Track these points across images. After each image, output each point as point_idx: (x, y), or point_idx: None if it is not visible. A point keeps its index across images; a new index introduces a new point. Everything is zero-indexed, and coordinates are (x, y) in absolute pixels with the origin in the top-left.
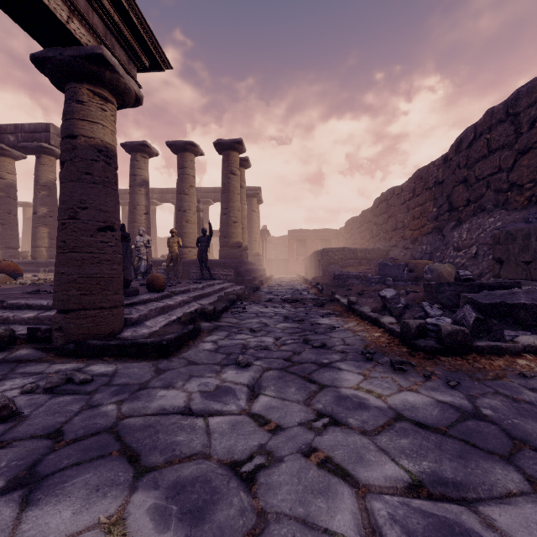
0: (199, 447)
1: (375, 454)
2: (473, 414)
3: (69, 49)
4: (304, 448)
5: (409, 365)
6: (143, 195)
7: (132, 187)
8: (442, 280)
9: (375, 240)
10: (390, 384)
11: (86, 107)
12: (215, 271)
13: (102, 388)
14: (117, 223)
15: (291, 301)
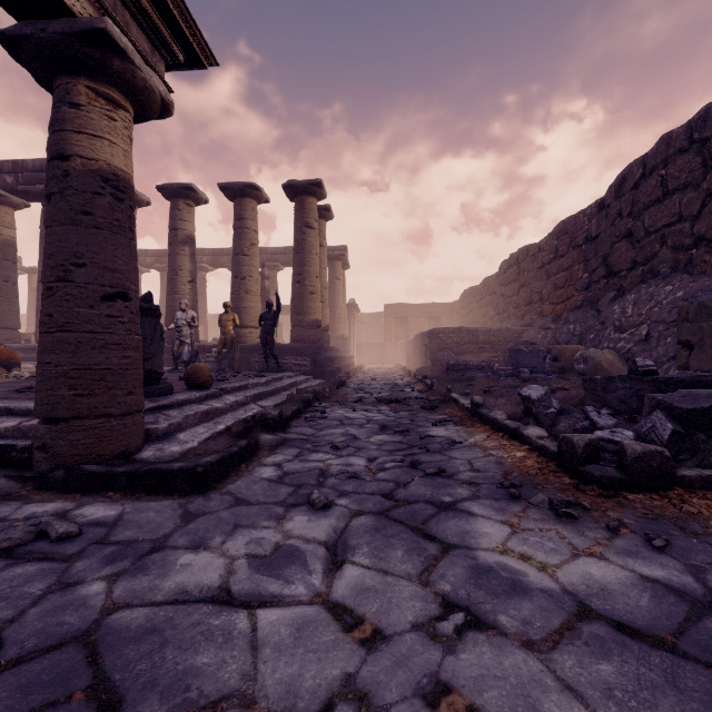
0: (234, 680)
1: (558, 699)
2: (708, 603)
3: (55, 23)
4: (427, 684)
5: (579, 508)
6: (188, 257)
7: (172, 245)
8: (601, 372)
9: (502, 317)
10: (556, 543)
11: (84, 114)
12: (284, 359)
13: (92, 548)
14: (134, 289)
15: (389, 402)
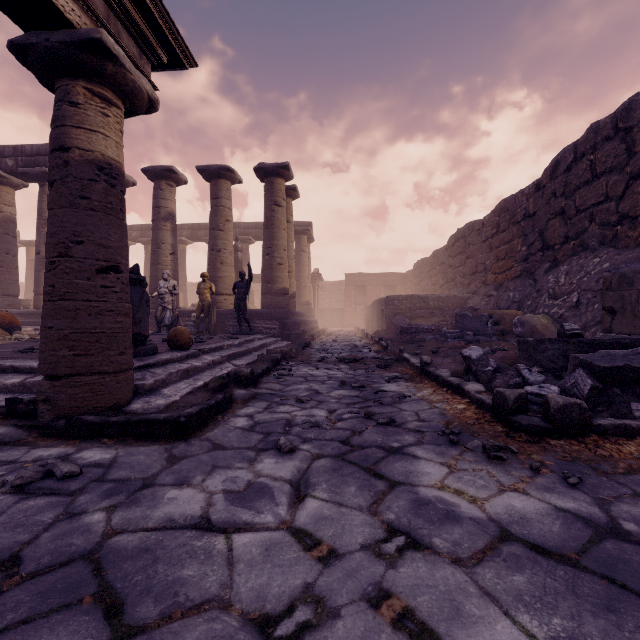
0: (214, 588)
1: (478, 602)
2: (610, 529)
3: (57, 33)
4: (371, 591)
5: (508, 451)
6: (169, 232)
7: (155, 222)
8: (536, 335)
9: (450, 286)
10: (486, 481)
11: (82, 111)
12: (255, 323)
13: (92, 485)
14: (124, 262)
15: (349, 361)
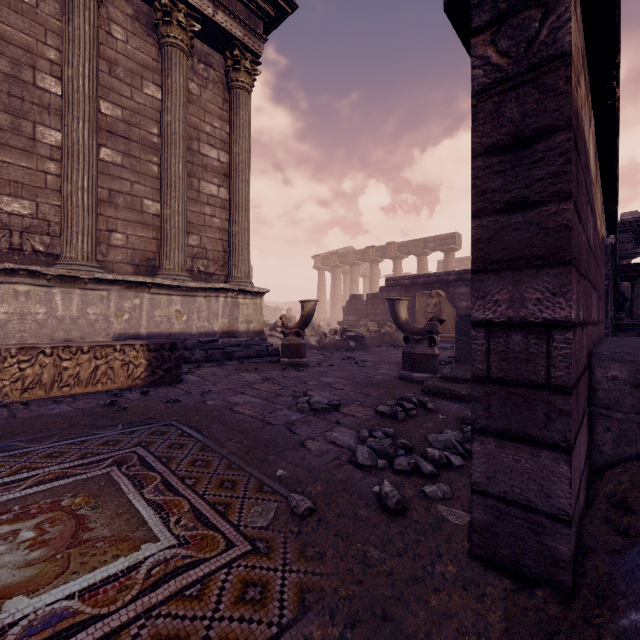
0: None
1: None
2: None
3: None
4: None
5: None
6: None
7: None
8: None
9: None
10: None
11: None
12: None
13: None
14: None
15: None
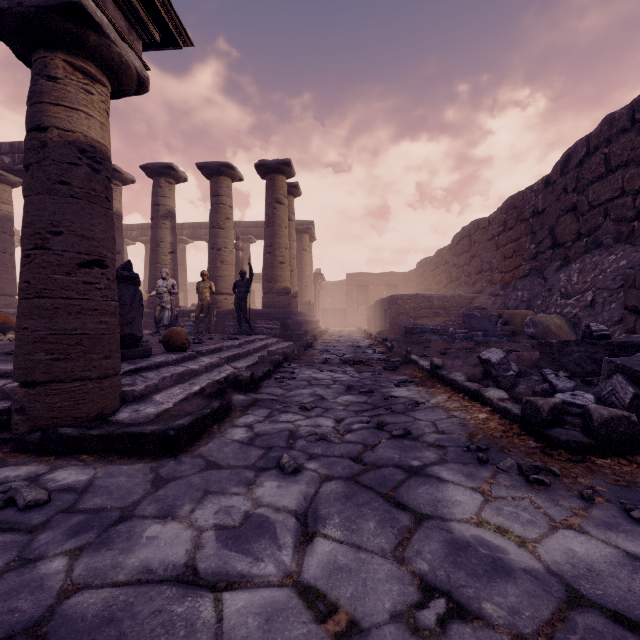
0: None
1: None
2: None
3: None
4: None
5: (549, 474)
6: (169, 230)
7: (154, 220)
8: (550, 336)
9: (454, 285)
10: (532, 514)
11: (61, 86)
12: (256, 323)
13: (58, 518)
14: (110, 256)
15: (353, 363)
